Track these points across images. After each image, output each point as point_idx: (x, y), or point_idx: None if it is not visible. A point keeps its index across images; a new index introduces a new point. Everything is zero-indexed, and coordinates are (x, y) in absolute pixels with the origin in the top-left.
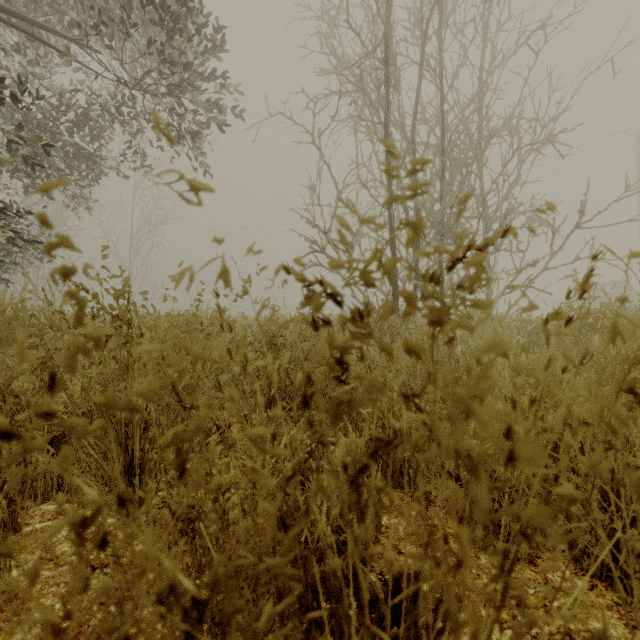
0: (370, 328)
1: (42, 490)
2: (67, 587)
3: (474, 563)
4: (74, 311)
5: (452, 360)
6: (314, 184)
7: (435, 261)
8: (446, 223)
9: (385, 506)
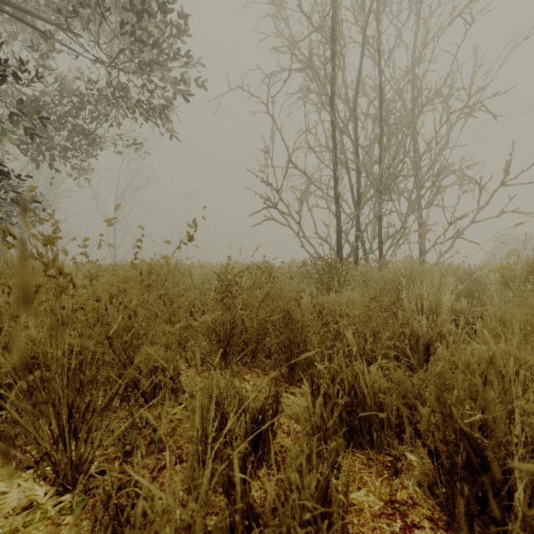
0: None
1: None
2: None
3: None
4: (1, 259)
5: (397, 305)
6: (268, 148)
7: (374, 215)
8: (384, 182)
9: None
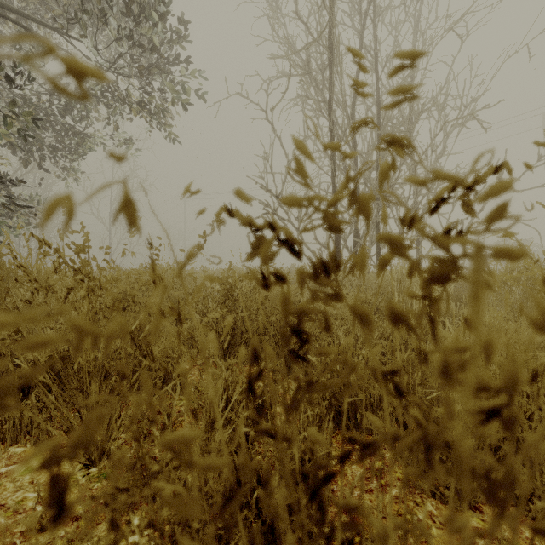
0: (339, 289)
1: (11, 433)
2: (22, 537)
3: (422, 510)
4: (37, 265)
5: None
6: (267, 154)
7: (372, 221)
8: None
9: (358, 530)
